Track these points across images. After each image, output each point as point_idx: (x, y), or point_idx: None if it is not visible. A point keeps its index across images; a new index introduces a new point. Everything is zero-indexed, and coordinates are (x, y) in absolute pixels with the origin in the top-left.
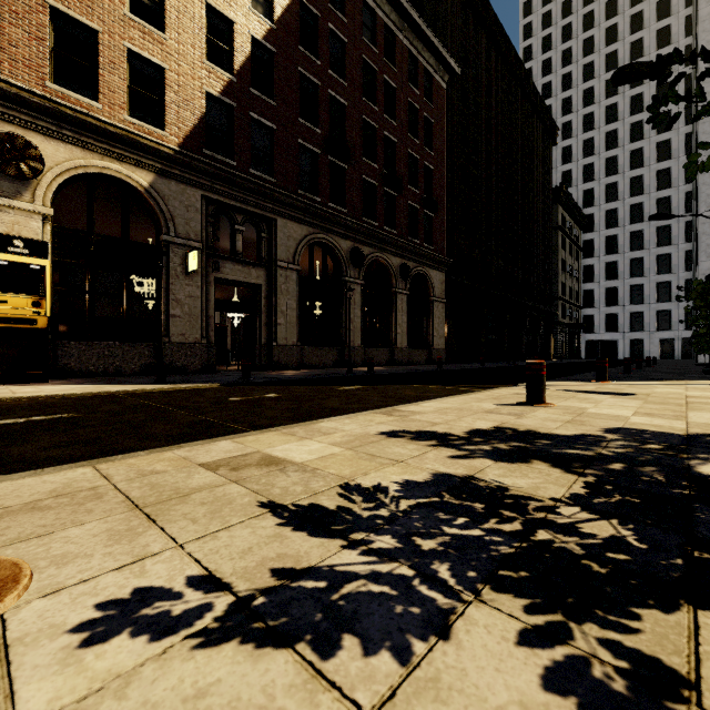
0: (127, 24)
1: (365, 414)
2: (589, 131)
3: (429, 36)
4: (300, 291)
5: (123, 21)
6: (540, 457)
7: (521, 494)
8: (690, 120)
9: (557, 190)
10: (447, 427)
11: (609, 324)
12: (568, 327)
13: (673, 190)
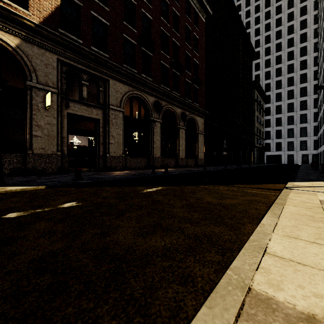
0: None
1: None
2: (268, 55)
3: None
4: (124, 124)
5: None
6: None
7: None
8: (316, 50)
9: (254, 82)
10: None
11: (277, 147)
12: (259, 148)
13: (308, 83)
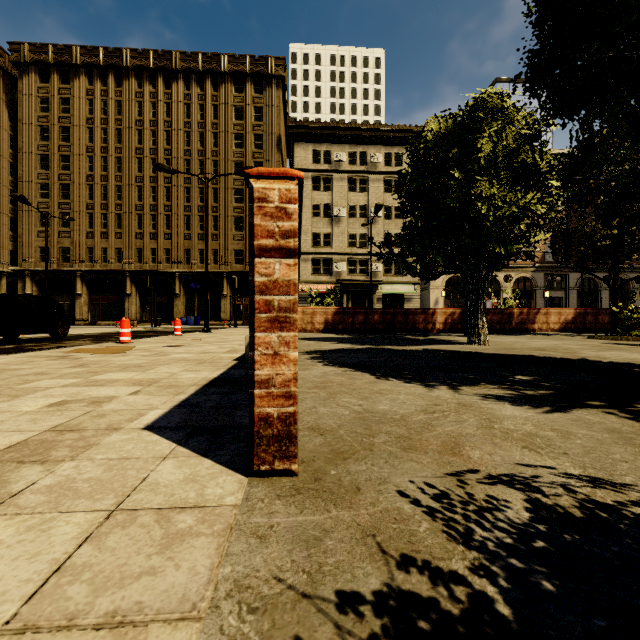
0: None
1: None
2: None
3: None
4: (577, 296)
5: None
6: None
7: None
8: None
9: None
10: None
11: None
12: None
13: None
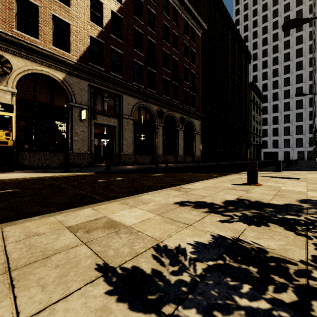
0: (52, 3)
1: (166, 190)
2: (265, 57)
3: (193, 12)
4: (134, 129)
5: (50, 1)
6: (273, 221)
7: (278, 256)
8: (311, 52)
9: (251, 83)
10: (211, 199)
11: (274, 144)
12: (256, 146)
13: (304, 83)
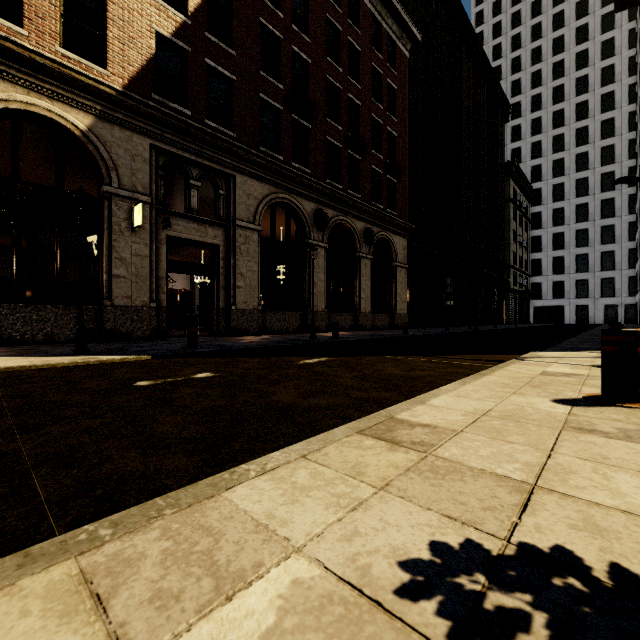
0: None
1: (341, 437)
2: (537, 111)
3: (393, 1)
4: (261, 253)
5: None
6: None
7: None
8: (633, 99)
9: (509, 164)
10: (579, 519)
11: (556, 291)
12: (519, 294)
13: (617, 165)
